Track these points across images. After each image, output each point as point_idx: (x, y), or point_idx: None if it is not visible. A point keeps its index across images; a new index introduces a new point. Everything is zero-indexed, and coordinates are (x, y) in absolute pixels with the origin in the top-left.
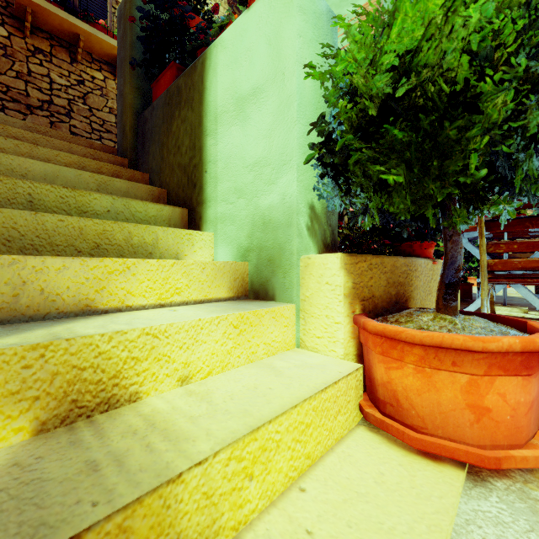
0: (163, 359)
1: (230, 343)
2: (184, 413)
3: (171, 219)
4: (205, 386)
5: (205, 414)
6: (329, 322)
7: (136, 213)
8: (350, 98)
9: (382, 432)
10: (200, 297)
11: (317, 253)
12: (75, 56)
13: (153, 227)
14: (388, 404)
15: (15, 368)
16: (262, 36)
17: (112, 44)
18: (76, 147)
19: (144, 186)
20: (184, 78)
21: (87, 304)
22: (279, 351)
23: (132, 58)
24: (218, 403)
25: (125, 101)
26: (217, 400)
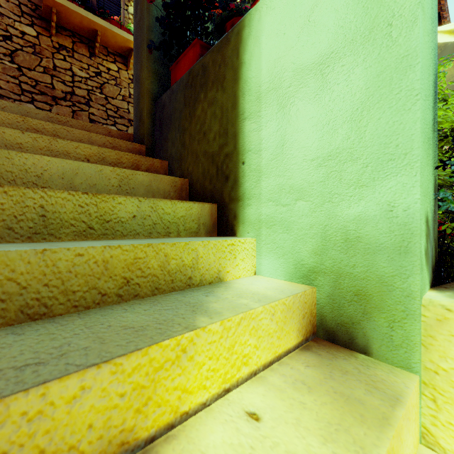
0: None
1: None
2: None
3: (200, 217)
4: None
5: None
6: None
7: (163, 215)
8: None
9: None
10: (268, 357)
11: (429, 286)
12: (93, 51)
13: (193, 243)
14: None
15: None
16: None
17: (125, 37)
18: (95, 136)
19: (166, 177)
20: (211, 55)
21: (121, 440)
22: None
23: (150, 41)
24: None
25: (141, 86)
26: None
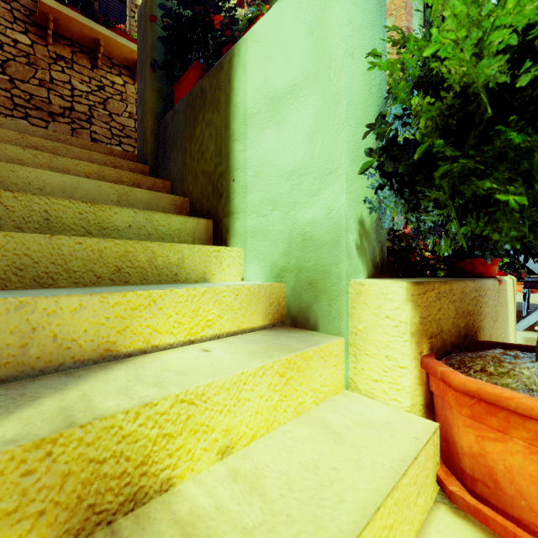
0: (201, 429)
1: (276, 396)
2: (232, 518)
3: (195, 232)
4: (250, 460)
5: (262, 524)
6: (391, 364)
7: (158, 227)
8: (424, 92)
9: (472, 517)
10: (232, 328)
11: (366, 276)
12: (95, 62)
13: (179, 245)
14: (480, 482)
15: (12, 477)
16: (301, 26)
17: (131, 48)
18: (96, 155)
19: (166, 196)
20: (208, 78)
21: (107, 348)
22: (327, 396)
23: (153, 60)
24: (274, 499)
25: (145, 105)
26: (272, 491)
